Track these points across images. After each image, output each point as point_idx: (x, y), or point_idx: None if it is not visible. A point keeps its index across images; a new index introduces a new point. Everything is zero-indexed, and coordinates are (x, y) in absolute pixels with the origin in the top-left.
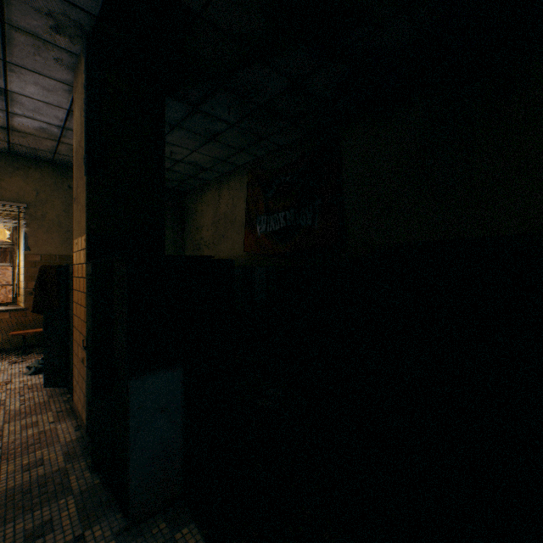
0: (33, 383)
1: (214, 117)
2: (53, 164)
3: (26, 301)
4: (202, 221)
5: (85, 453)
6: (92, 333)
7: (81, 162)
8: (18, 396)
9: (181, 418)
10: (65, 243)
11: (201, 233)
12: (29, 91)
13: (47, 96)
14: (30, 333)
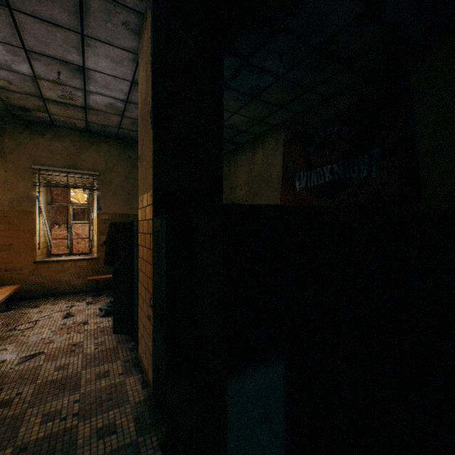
0: (104, 326)
1: (262, 70)
2: (117, 138)
3: (98, 252)
4: (235, 182)
5: (154, 423)
6: (165, 298)
7: (147, 118)
8: (92, 339)
9: (283, 428)
10: (126, 203)
11: (234, 193)
12: (101, 65)
13: (115, 69)
14: (101, 278)
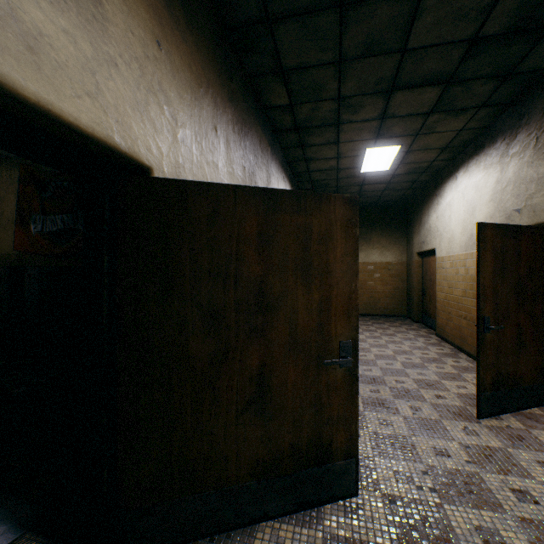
0: None
1: None
2: None
3: None
4: None
5: None
6: None
7: None
8: None
9: None
10: None
11: None
12: None
13: None
14: None
